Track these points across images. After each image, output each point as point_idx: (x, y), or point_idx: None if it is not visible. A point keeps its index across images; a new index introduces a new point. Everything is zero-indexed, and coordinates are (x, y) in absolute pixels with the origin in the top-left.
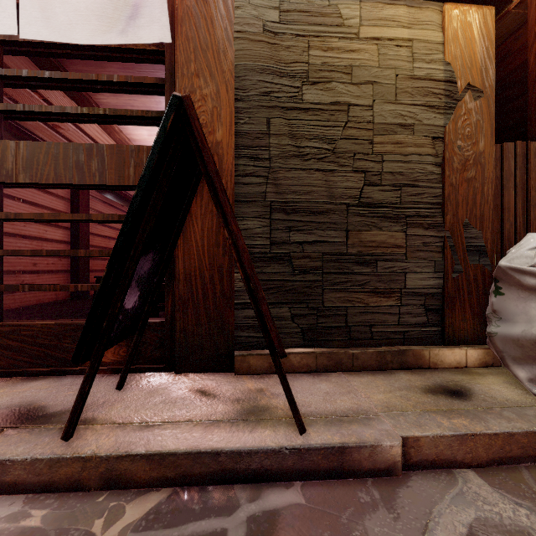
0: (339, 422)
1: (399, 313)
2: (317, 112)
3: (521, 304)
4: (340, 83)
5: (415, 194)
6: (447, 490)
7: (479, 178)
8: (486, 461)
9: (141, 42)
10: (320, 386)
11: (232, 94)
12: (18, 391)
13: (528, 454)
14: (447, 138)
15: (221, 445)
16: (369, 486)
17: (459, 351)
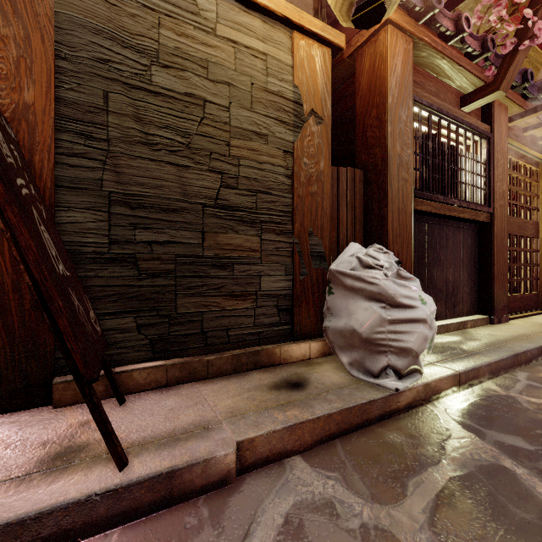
0: (175, 442)
1: (254, 315)
2: (170, 100)
3: (344, 301)
4: (195, 75)
5: (269, 201)
6: (275, 483)
7: (320, 193)
8: (311, 443)
9: None
10: (166, 402)
11: (51, 47)
12: None
13: (341, 428)
14: (296, 154)
15: None
16: (200, 505)
17: (304, 345)
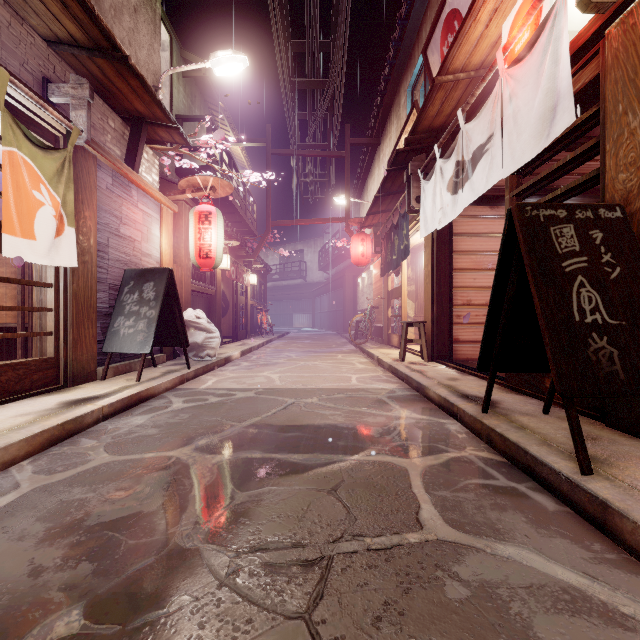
0: None
1: None
2: None
3: None
4: None
5: None
6: None
7: None
8: None
9: (556, 136)
10: None
11: None
12: (505, 396)
13: None
14: None
15: (530, 449)
16: (617, 554)
17: None
